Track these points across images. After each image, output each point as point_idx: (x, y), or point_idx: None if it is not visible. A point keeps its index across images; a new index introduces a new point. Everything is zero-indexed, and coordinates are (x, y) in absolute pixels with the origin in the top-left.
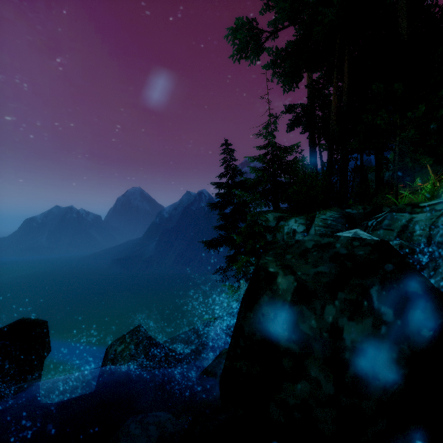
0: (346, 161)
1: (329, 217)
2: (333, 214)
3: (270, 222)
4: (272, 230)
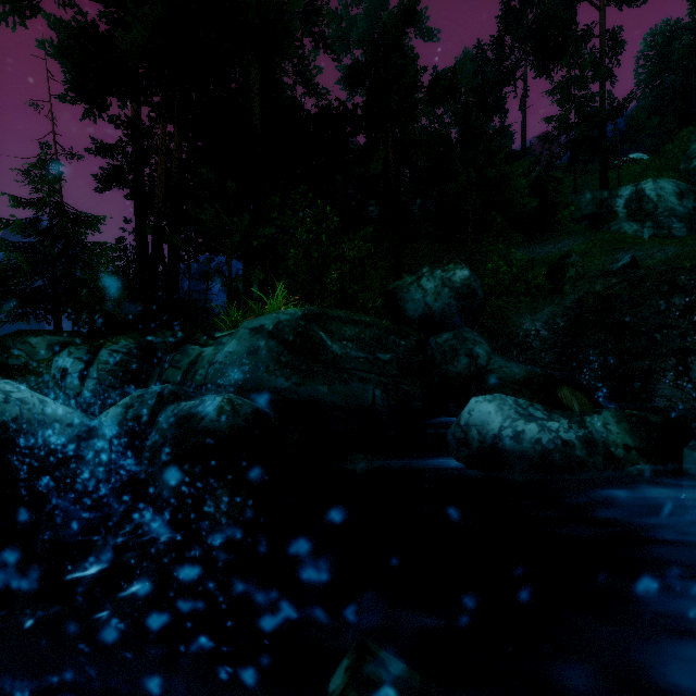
0: (176, 263)
1: (123, 348)
2: (130, 343)
3: (40, 354)
4: (18, 372)
